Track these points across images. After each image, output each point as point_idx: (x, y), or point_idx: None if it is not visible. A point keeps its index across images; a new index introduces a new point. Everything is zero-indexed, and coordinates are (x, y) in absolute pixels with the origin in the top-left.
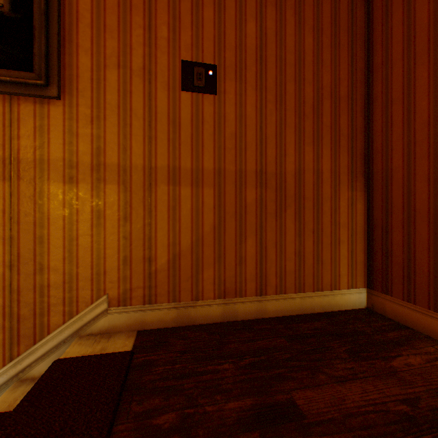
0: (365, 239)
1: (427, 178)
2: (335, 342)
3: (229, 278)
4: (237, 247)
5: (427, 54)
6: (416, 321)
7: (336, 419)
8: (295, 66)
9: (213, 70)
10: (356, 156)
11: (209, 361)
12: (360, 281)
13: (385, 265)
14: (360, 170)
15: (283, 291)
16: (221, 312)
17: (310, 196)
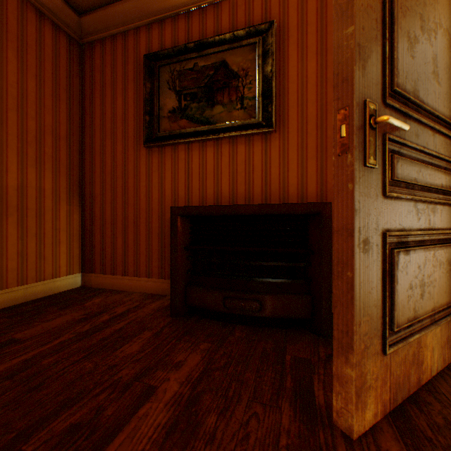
0: (81, 239)
1: (111, 203)
2: (52, 307)
3: None
4: None
5: (111, 135)
6: (107, 283)
7: (44, 332)
8: (19, 100)
9: None
10: (74, 181)
11: None
12: (77, 269)
13: (93, 255)
14: (77, 191)
15: (6, 287)
16: None
17: (34, 207)
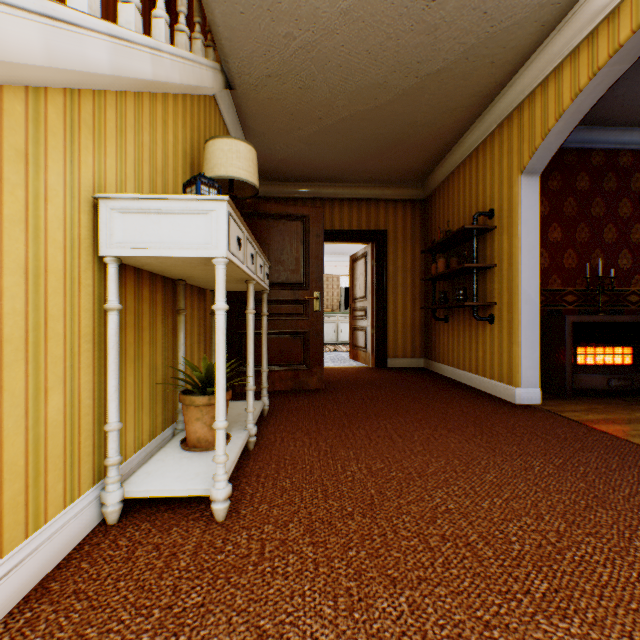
0: None
1: None
2: None
3: None
4: None
5: None
6: None
7: None
8: None
9: None
10: None
11: None
12: None
13: None
14: None
15: None
16: None
17: None
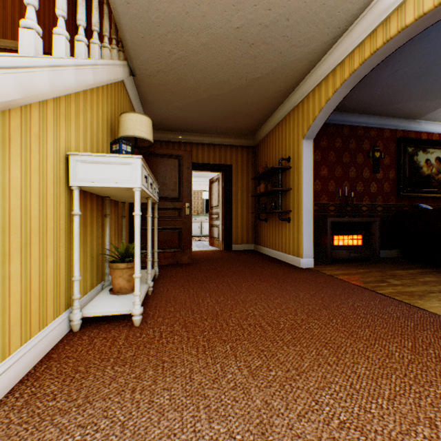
0: None
1: None
2: None
3: None
4: None
5: None
6: None
7: None
8: None
9: None
10: None
11: None
12: None
13: None
14: None
15: None
16: None
17: None
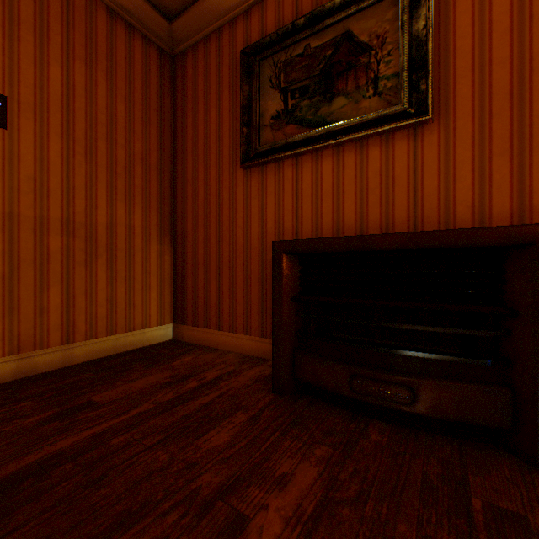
0: (172, 285)
1: (204, 241)
2: (138, 363)
3: (27, 331)
4: (38, 297)
5: (204, 158)
6: (199, 338)
7: (123, 397)
8: (108, 127)
9: (3, 101)
10: (165, 217)
11: (3, 407)
12: (168, 318)
13: (184, 303)
14: (168, 228)
15: (95, 336)
16: (15, 369)
17: (123, 247)
